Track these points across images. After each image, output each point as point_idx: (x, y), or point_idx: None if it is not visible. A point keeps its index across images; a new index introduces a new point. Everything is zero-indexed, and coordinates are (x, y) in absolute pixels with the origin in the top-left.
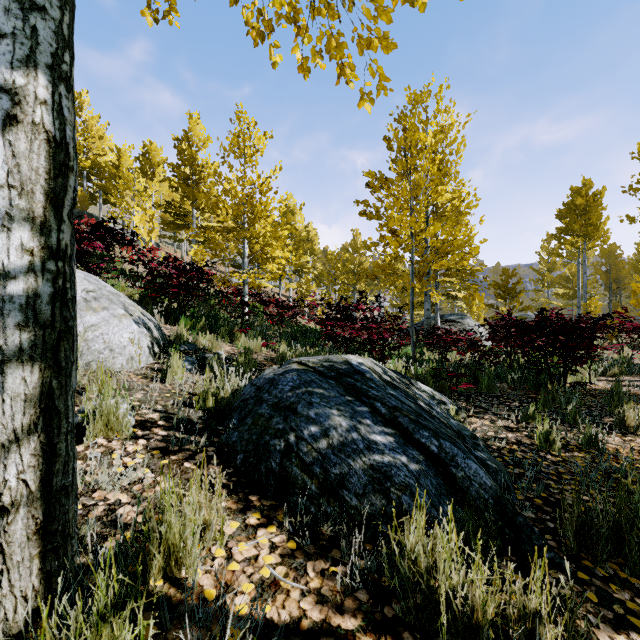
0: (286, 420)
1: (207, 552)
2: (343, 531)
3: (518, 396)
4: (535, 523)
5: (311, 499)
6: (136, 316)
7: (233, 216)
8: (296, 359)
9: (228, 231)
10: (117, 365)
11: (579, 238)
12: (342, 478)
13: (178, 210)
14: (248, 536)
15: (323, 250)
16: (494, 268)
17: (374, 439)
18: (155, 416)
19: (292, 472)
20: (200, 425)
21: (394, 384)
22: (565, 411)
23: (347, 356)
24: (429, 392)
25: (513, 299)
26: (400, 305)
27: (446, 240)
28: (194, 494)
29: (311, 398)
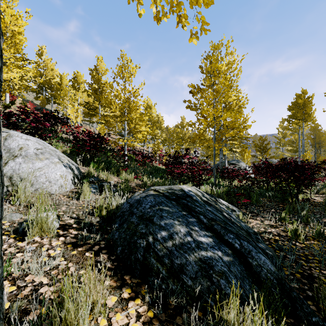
0: (147, 227)
1: (95, 322)
2: (183, 302)
3: (273, 206)
4: (300, 292)
5: (162, 280)
6: (65, 162)
7: (119, 109)
8: (152, 188)
9: (116, 117)
10: (53, 190)
11: (300, 120)
12: (182, 266)
13: (91, 106)
14: (122, 307)
15: (166, 127)
16: (254, 136)
17: (200, 240)
18: (71, 221)
19: (150, 261)
20: (97, 227)
21: (209, 202)
22: (301, 215)
23: (182, 186)
24: (226, 204)
25: (265, 152)
26: (206, 155)
27: (231, 121)
28: (87, 283)
29: (162, 213)
